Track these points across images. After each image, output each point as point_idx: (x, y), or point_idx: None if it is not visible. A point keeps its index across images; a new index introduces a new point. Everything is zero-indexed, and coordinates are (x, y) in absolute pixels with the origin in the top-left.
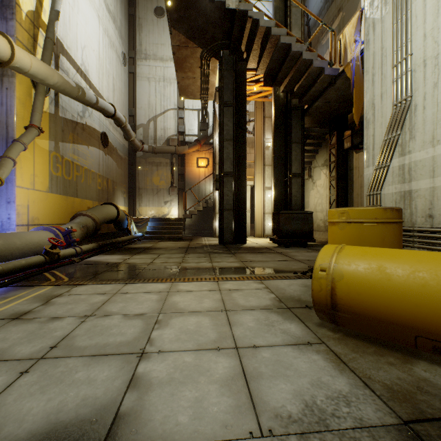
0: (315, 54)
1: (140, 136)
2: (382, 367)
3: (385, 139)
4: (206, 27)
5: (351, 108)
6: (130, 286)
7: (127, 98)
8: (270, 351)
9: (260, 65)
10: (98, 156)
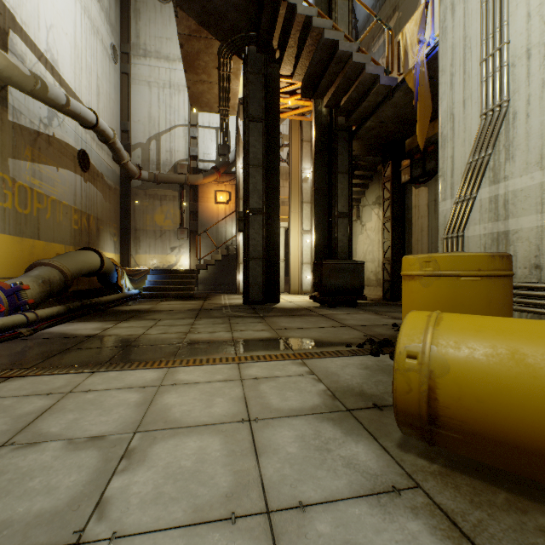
0: (369, 57)
1: (138, 160)
2: (536, 544)
3: (470, 161)
4: (225, 11)
5: (409, 132)
6: (98, 377)
7: (118, 108)
8: (330, 515)
9: (298, 68)
10: (73, 183)
